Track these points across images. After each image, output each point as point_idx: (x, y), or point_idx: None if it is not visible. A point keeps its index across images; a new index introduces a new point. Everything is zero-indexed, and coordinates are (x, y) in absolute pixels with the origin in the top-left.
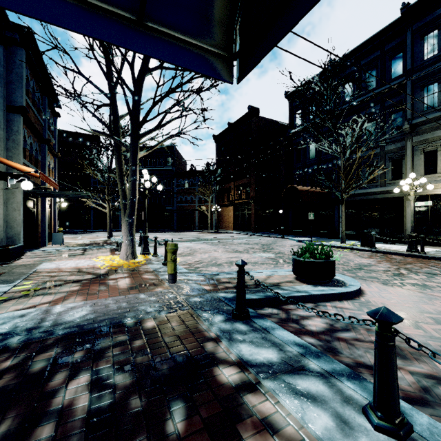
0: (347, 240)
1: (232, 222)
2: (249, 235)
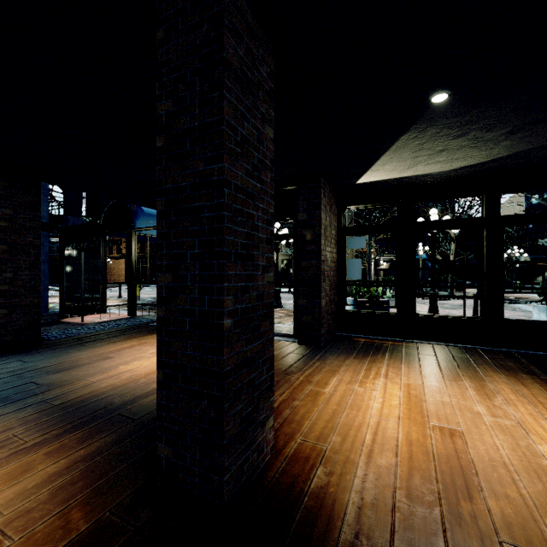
0: None
1: (124, 275)
2: (147, 287)
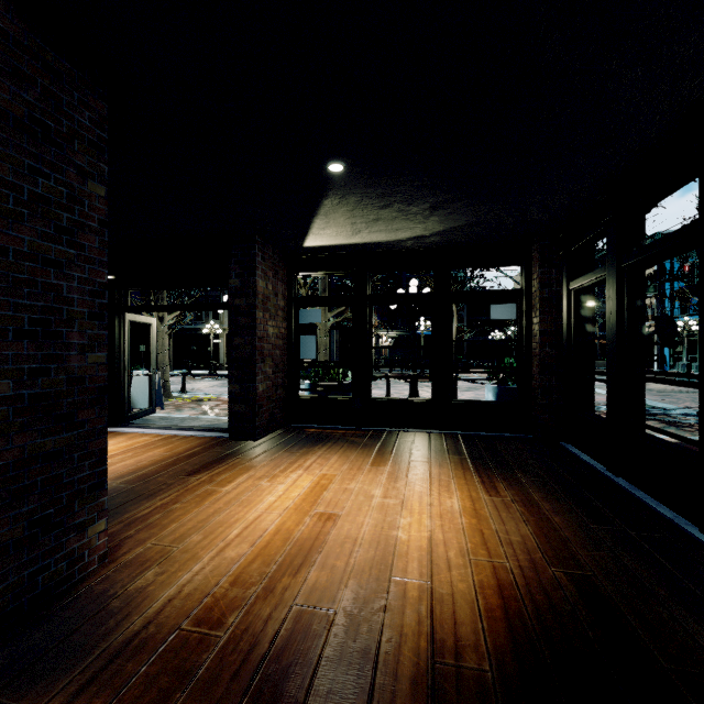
0: (180, 370)
1: None
2: None
